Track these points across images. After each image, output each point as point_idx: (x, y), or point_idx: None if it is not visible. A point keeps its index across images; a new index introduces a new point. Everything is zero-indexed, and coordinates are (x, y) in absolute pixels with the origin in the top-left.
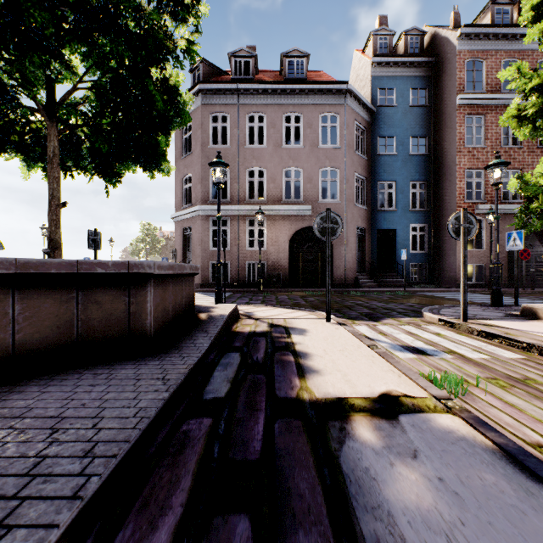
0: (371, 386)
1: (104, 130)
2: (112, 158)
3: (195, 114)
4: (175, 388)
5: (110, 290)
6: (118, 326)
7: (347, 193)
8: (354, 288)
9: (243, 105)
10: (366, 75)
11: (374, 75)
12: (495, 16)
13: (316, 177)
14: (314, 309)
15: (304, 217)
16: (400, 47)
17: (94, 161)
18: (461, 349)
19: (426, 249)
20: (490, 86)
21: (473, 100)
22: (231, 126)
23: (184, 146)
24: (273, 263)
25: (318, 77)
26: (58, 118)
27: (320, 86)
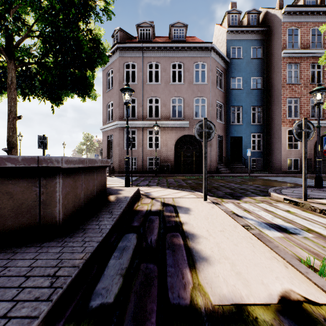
0: (264, 283)
1: (49, 67)
2: (56, 87)
3: (115, 63)
4: (59, 292)
5: (21, 182)
6: (29, 213)
7: (211, 113)
8: (216, 174)
9: (145, 57)
10: (223, 39)
11: (228, 38)
12: (306, 0)
13: (192, 103)
14: (192, 189)
15: (184, 128)
16: (244, 21)
17: (43, 89)
18: (315, 227)
19: (261, 149)
20: (303, 45)
21: (292, 54)
22: (137, 71)
23: (108, 84)
24: (164, 158)
25: (193, 40)
26: (15, 57)
27: (194, 45)
